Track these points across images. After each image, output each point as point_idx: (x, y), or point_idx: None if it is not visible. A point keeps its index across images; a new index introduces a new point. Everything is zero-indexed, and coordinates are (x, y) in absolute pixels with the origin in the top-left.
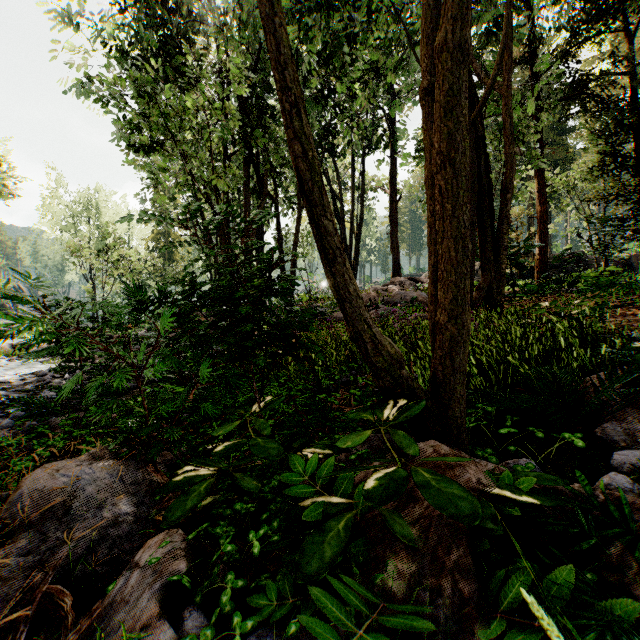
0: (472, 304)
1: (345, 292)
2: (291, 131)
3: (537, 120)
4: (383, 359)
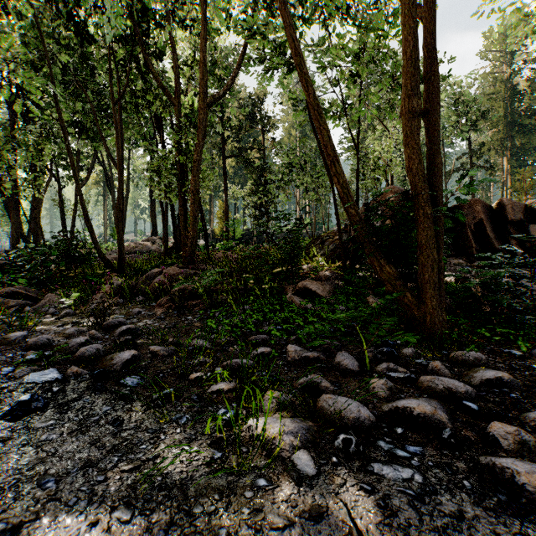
0: (167, 253)
1: (98, 249)
2: (86, 219)
3: (224, 162)
4: (107, 262)
